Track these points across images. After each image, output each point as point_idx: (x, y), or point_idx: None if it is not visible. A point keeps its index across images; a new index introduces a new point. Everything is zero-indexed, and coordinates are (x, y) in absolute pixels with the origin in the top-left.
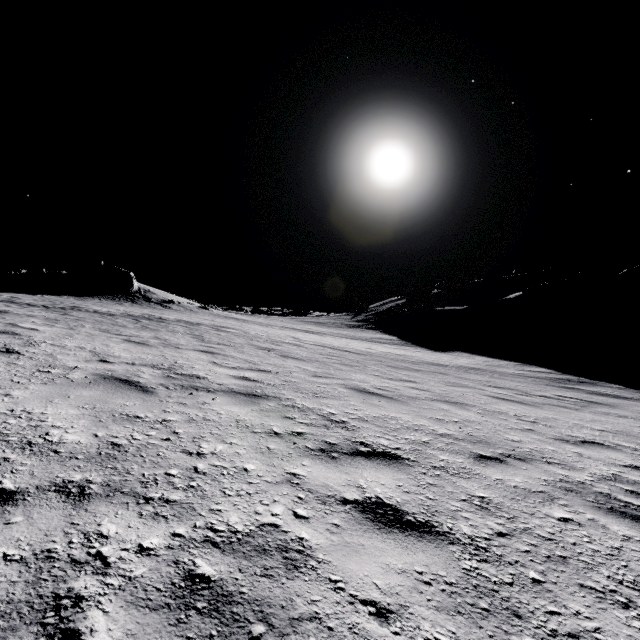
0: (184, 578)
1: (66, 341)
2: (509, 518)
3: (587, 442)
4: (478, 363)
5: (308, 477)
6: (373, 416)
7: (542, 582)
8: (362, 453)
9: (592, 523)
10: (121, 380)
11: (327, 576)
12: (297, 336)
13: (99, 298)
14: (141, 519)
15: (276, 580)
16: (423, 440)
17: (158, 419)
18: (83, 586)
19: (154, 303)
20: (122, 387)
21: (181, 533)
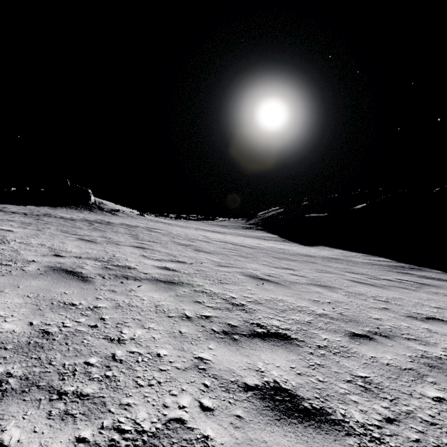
0: None
1: (32, 239)
2: (391, 400)
3: (430, 318)
4: (336, 254)
5: (213, 361)
6: (265, 299)
7: None
8: (259, 334)
9: None
10: (67, 271)
11: None
12: (207, 235)
13: (66, 208)
14: (49, 420)
15: None
16: (306, 320)
17: (90, 306)
18: None
19: (105, 211)
20: (66, 277)
21: (86, 437)
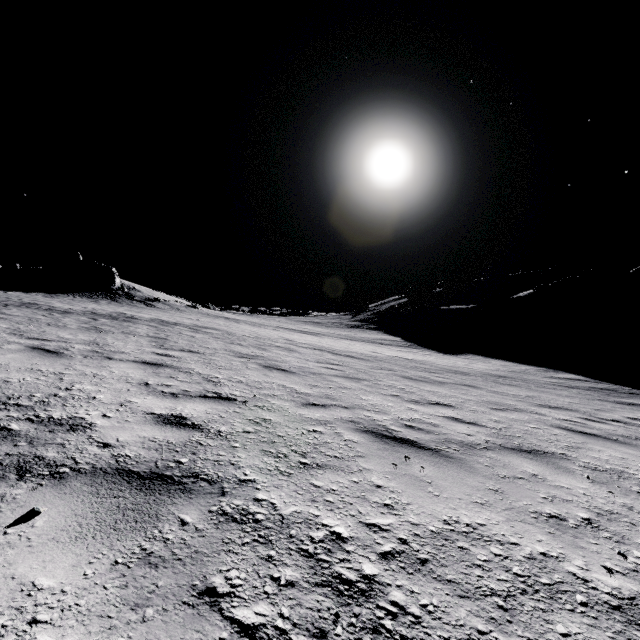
0: None
1: None
2: None
3: None
4: (499, 368)
5: None
6: (430, 532)
7: None
8: None
9: None
10: None
11: None
12: (291, 338)
13: (74, 295)
14: None
15: None
16: None
17: None
18: None
19: (137, 301)
20: None
21: None
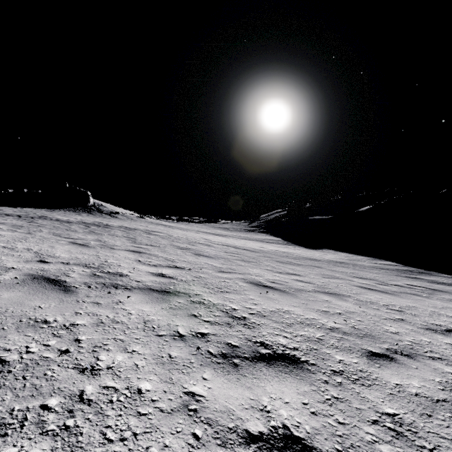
0: None
1: (18, 244)
2: (431, 450)
3: (451, 331)
4: (342, 258)
5: (208, 398)
6: (269, 310)
7: None
8: (263, 357)
9: None
10: (49, 280)
11: None
12: (208, 238)
13: (64, 210)
14: None
15: None
16: (317, 336)
17: (66, 323)
18: None
19: (105, 214)
20: (46, 287)
21: None
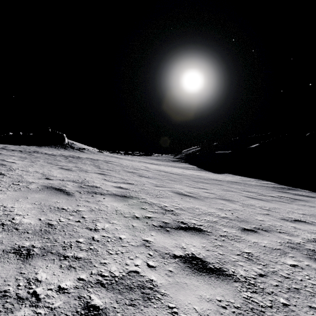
0: (84, 308)
1: (29, 168)
2: (264, 265)
3: (297, 220)
4: (237, 179)
5: (154, 242)
6: (187, 207)
7: (288, 305)
8: (182, 228)
9: (308, 267)
10: (56, 189)
11: (167, 304)
12: (147, 166)
13: (48, 147)
14: (61, 269)
15: (138, 308)
16: (214, 220)
17: (74, 210)
18: (23, 315)
19: (75, 149)
20: (56, 192)
21: (83, 278)
